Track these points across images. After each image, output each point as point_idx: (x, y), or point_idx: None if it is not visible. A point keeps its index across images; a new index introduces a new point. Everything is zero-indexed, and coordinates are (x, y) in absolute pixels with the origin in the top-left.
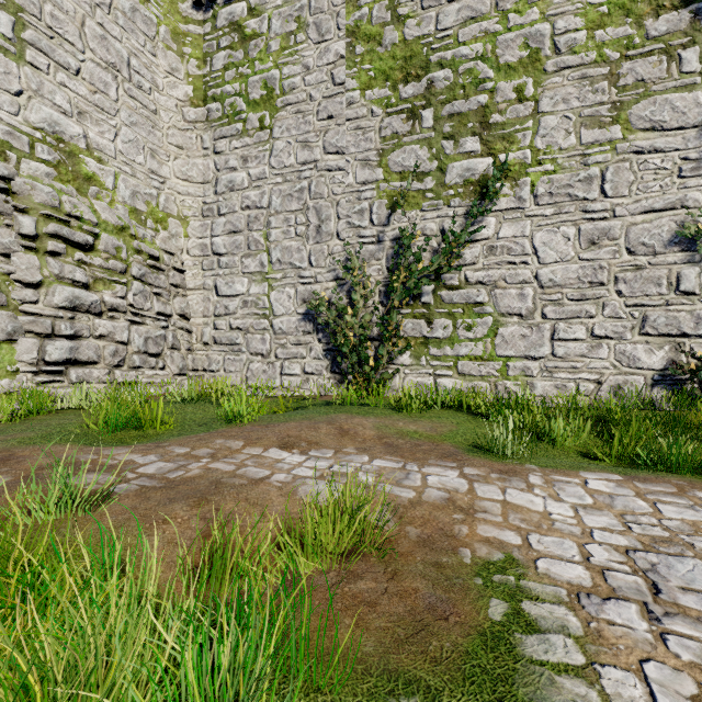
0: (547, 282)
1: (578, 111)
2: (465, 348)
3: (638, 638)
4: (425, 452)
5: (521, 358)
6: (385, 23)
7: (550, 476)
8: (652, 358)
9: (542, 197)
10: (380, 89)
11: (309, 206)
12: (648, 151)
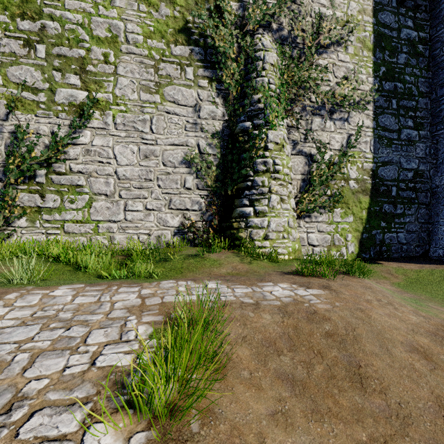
0: (122, 176)
1: (139, 80)
2: (70, 215)
3: None
4: None
5: (107, 221)
6: None
7: (30, 292)
8: (174, 221)
9: (119, 125)
10: None
11: None
12: (172, 113)
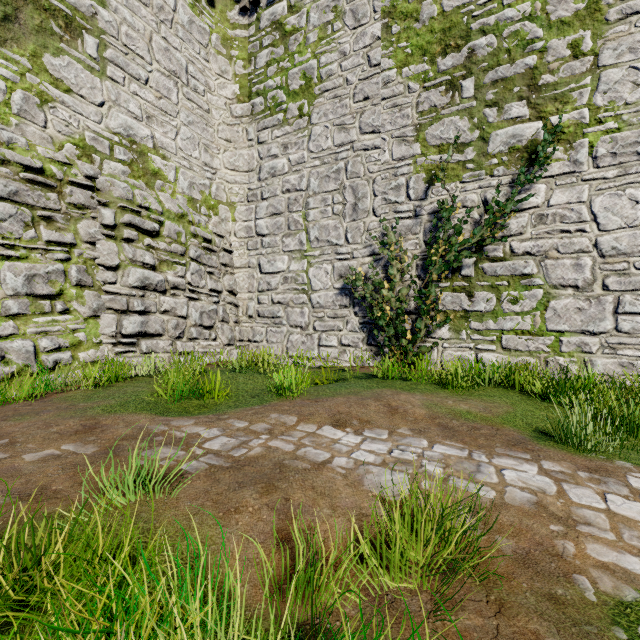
0: (610, 250)
1: None
2: (510, 322)
3: None
4: (486, 437)
5: (577, 333)
6: None
7: None
8: None
9: (603, 159)
10: (416, 65)
11: (346, 186)
12: None
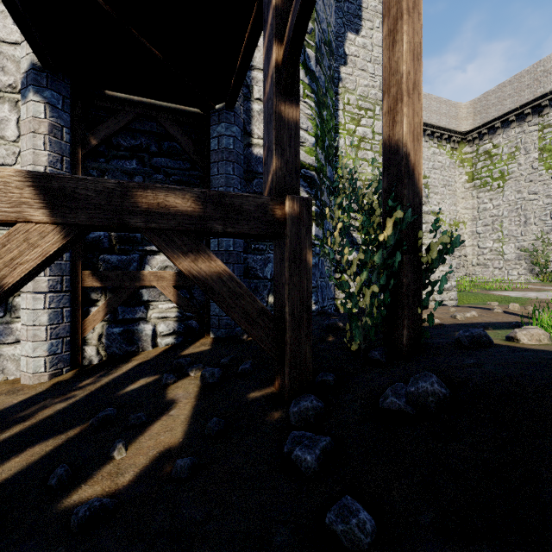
0: None
1: None
2: None
3: None
4: None
5: None
6: None
7: None
8: None
9: None
10: None
11: (521, 214)
12: None
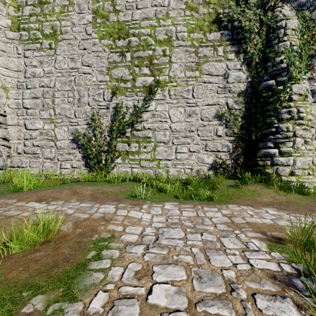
0: (174, 129)
1: (185, 63)
2: (143, 156)
3: (136, 256)
4: (108, 199)
5: (165, 160)
6: (110, 11)
7: (152, 205)
8: (208, 159)
9: (172, 96)
10: (107, 40)
11: (75, 89)
12: (207, 82)
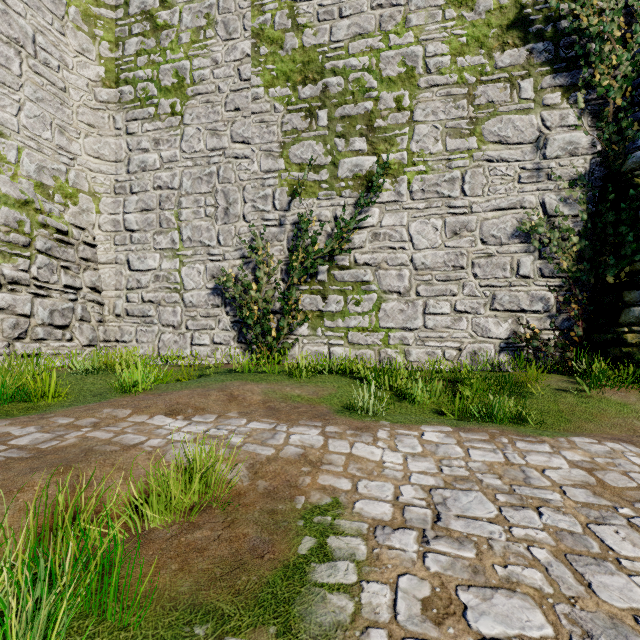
0: (420, 265)
1: (444, 122)
2: (354, 320)
3: (406, 558)
4: (300, 414)
5: (400, 329)
6: (286, 29)
7: (395, 430)
8: (499, 329)
9: (416, 193)
10: (281, 88)
11: (218, 190)
12: (497, 160)
